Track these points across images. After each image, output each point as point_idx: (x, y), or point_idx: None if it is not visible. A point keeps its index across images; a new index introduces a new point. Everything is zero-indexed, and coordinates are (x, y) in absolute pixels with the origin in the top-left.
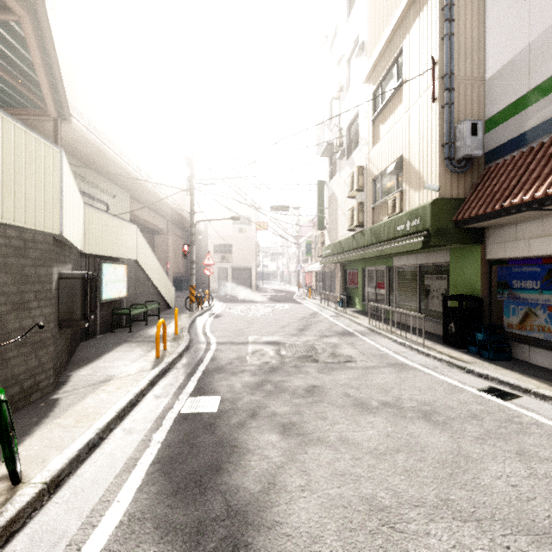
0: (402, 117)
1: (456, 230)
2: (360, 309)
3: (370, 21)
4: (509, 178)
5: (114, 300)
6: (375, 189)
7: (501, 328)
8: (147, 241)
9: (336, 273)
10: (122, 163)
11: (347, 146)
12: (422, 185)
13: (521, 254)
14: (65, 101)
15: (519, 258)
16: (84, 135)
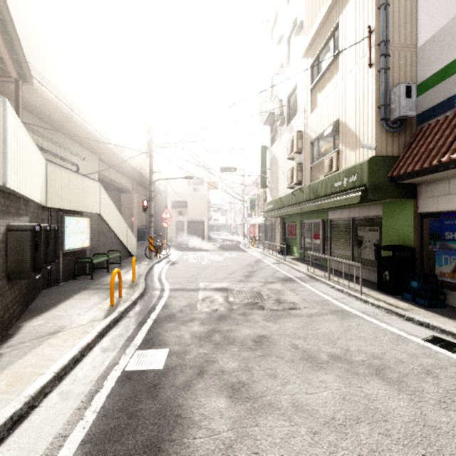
0: (338, 84)
1: (391, 186)
2: (298, 256)
3: (308, 3)
4: (444, 136)
5: (77, 250)
6: (313, 151)
7: (435, 276)
8: (114, 198)
9: (277, 226)
10: (90, 129)
11: (286, 114)
12: (358, 144)
13: (454, 208)
14: (25, 62)
15: (452, 211)
16: (53, 102)
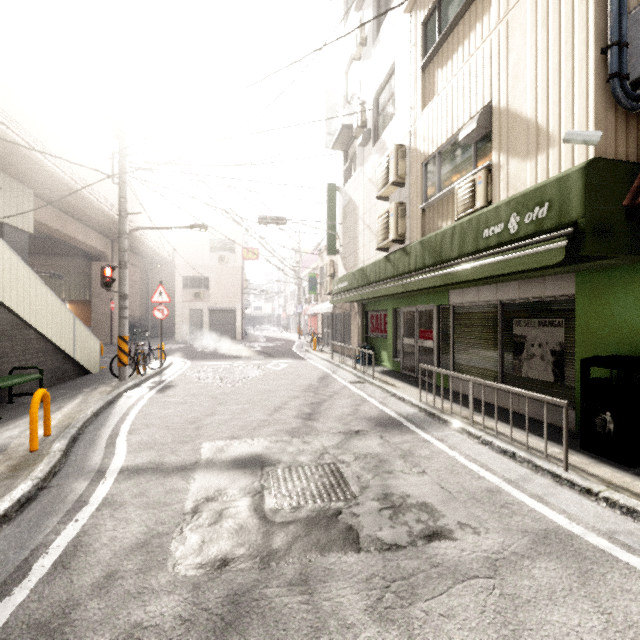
0: (490, 34)
1: (629, 227)
2: (391, 368)
3: None
4: None
5: None
6: (427, 179)
7: None
8: (80, 269)
9: (353, 316)
10: None
11: (373, 124)
12: (544, 143)
13: None
14: None
15: None
16: None
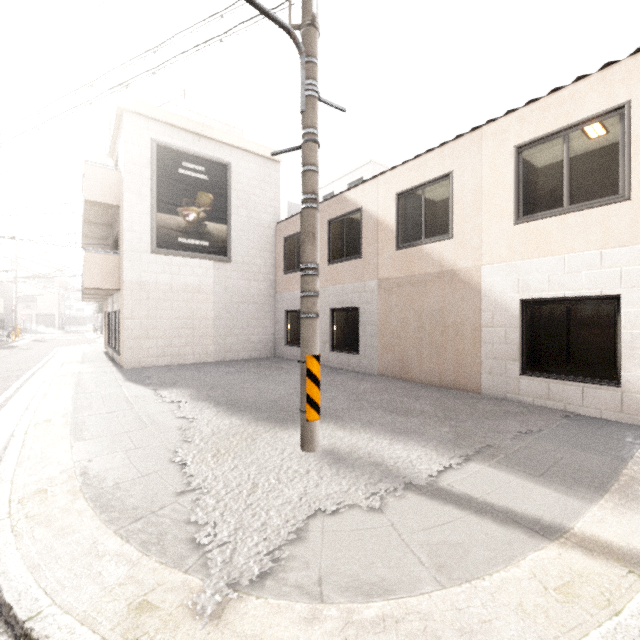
0: None
1: None
2: None
3: None
4: None
5: None
6: None
7: None
8: None
9: None
10: None
11: None
12: None
13: None
14: None
15: None
16: None
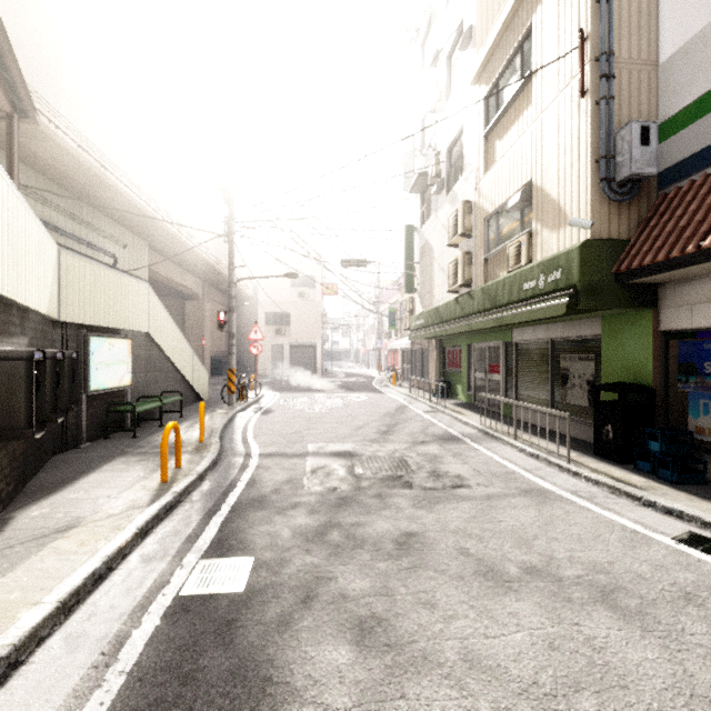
0: (531, 126)
1: (617, 287)
2: (465, 401)
3: None
4: (705, 206)
5: (110, 391)
6: (488, 232)
7: (688, 434)
8: (175, 308)
9: (430, 352)
10: (134, 198)
11: (446, 175)
12: (563, 221)
13: None
14: (22, 84)
15: None
16: (74, 155)
